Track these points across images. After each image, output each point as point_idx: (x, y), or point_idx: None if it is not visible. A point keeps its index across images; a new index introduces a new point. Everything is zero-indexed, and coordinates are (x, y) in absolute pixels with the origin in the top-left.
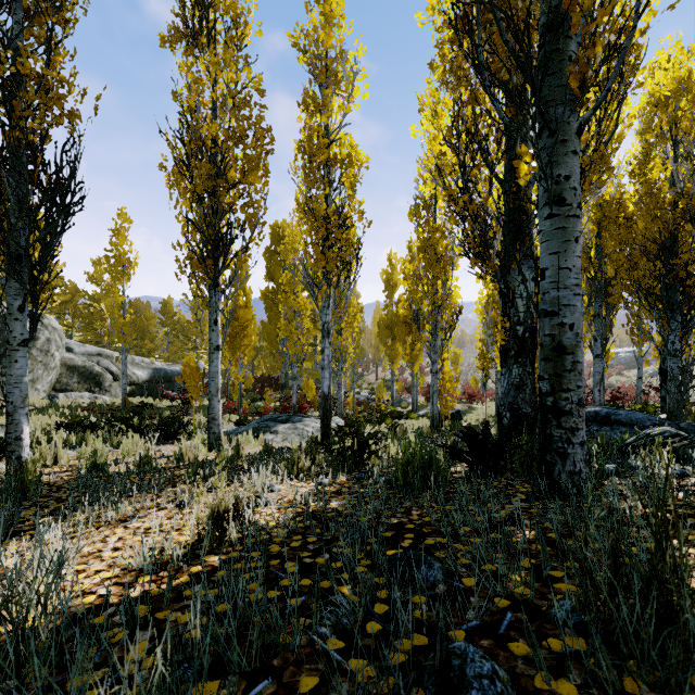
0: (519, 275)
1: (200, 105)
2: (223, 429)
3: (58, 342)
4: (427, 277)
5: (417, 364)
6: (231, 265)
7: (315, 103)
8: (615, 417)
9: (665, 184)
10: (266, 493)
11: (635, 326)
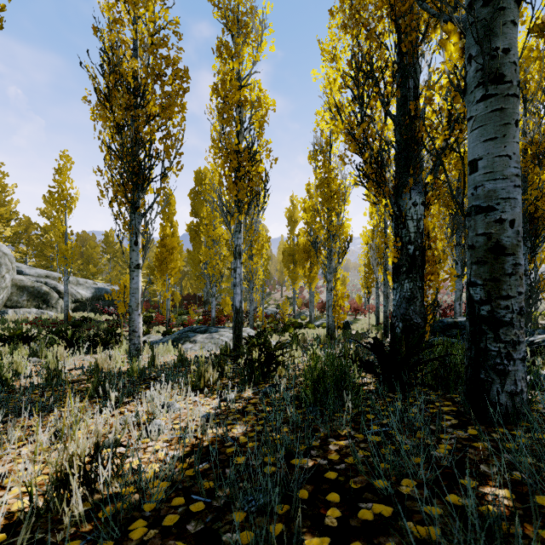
0: (410, 199)
1: (119, 41)
2: (150, 339)
3: (8, 266)
4: (323, 211)
5: (314, 284)
6: (161, 202)
7: (228, 50)
8: None
9: None
10: (163, 415)
11: None
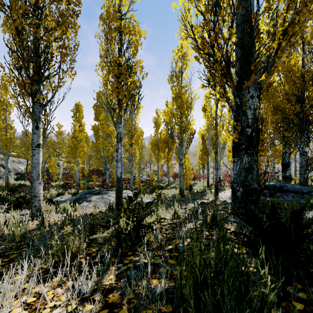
0: (248, 93)
1: None
2: (62, 198)
3: None
4: (177, 114)
5: (170, 162)
6: (74, 110)
7: None
8: (285, 188)
9: (298, 66)
10: None
11: (271, 143)
